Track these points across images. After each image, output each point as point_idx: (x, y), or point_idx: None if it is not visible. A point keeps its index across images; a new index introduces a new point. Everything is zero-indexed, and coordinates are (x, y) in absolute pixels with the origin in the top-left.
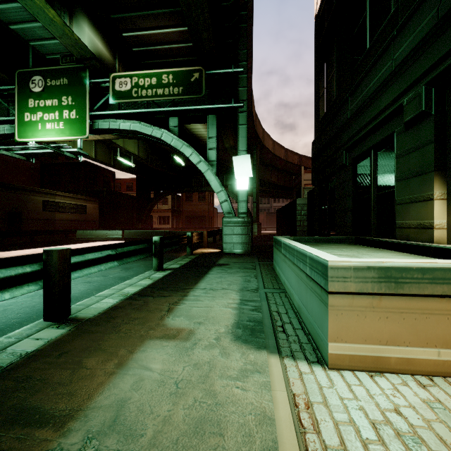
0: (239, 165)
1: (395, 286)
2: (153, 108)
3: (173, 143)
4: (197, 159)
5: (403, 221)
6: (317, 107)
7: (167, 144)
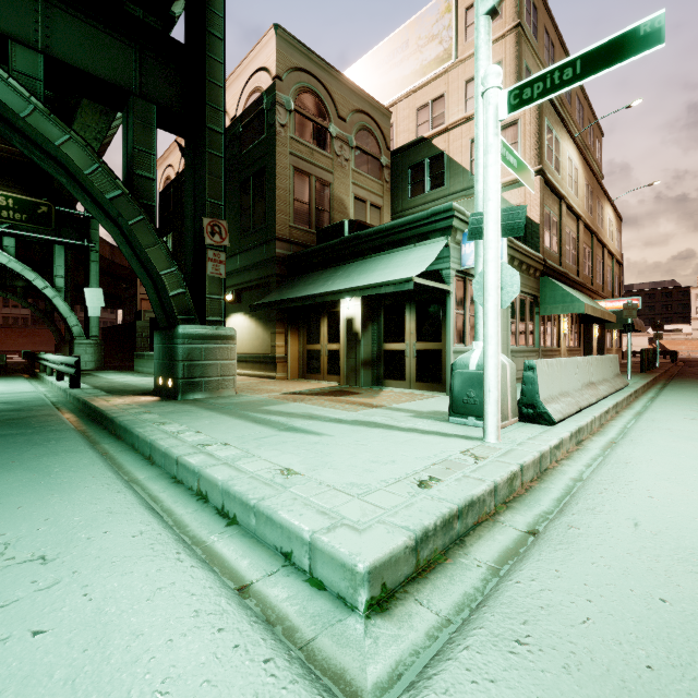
0: (91, 296)
1: None
2: None
3: (10, 264)
4: (43, 284)
5: None
6: None
7: None
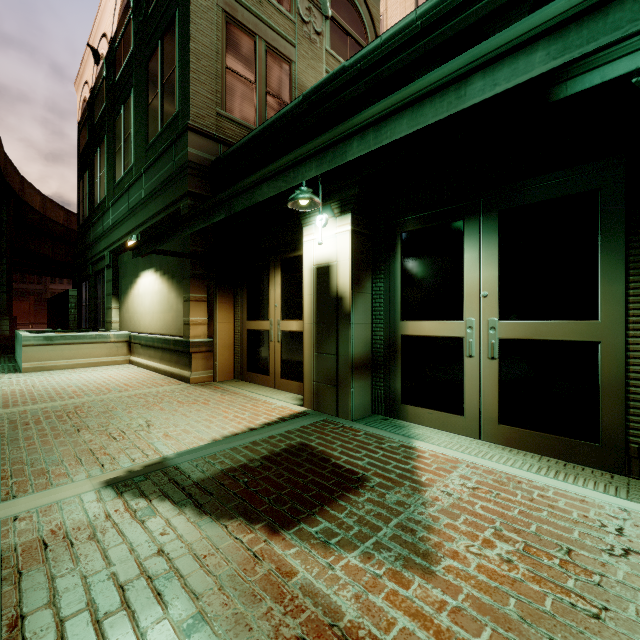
0: None
1: (51, 342)
2: None
3: None
4: None
5: (107, 319)
6: (79, 210)
7: None
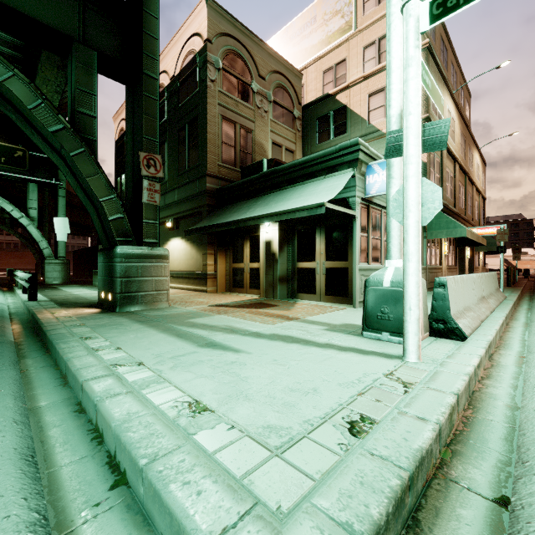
0: (59, 224)
1: None
2: None
3: None
4: (19, 215)
5: None
6: None
7: None
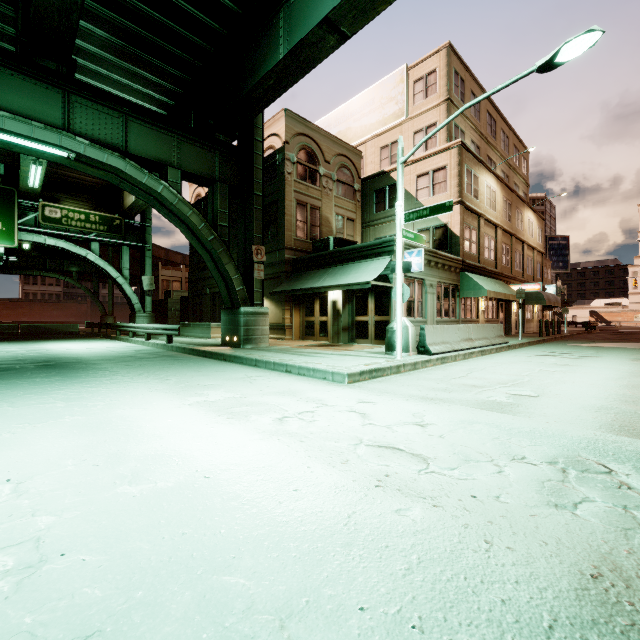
0: (147, 282)
1: (219, 326)
2: (80, 235)
3: (96, 261)
4: (116, 275)
5: None
6: (192, 255)
7: (84, 258)
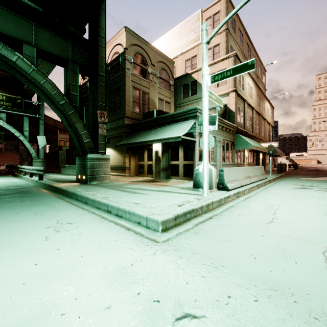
0: (40, 140)
1: None
2: None
3: (4, 125)
4: (18, 134)
5: None
6: None
7: None
